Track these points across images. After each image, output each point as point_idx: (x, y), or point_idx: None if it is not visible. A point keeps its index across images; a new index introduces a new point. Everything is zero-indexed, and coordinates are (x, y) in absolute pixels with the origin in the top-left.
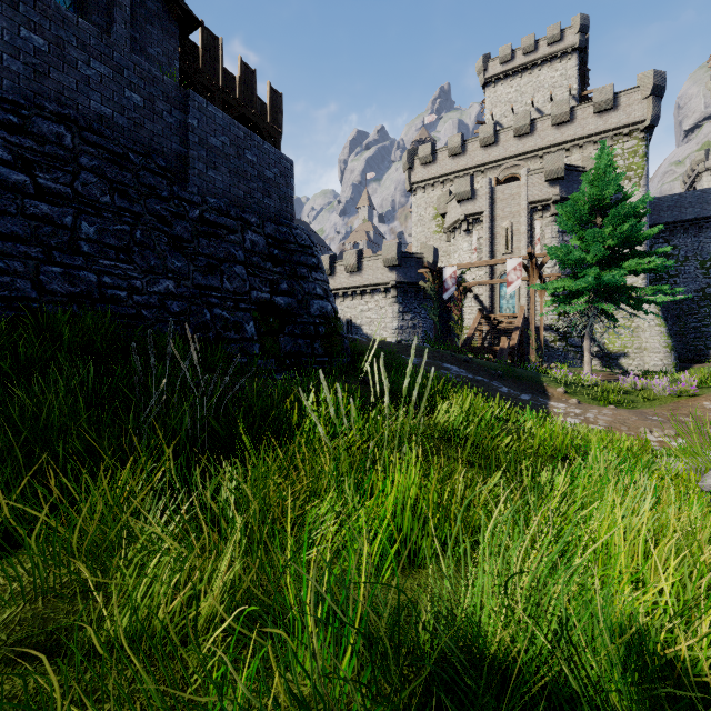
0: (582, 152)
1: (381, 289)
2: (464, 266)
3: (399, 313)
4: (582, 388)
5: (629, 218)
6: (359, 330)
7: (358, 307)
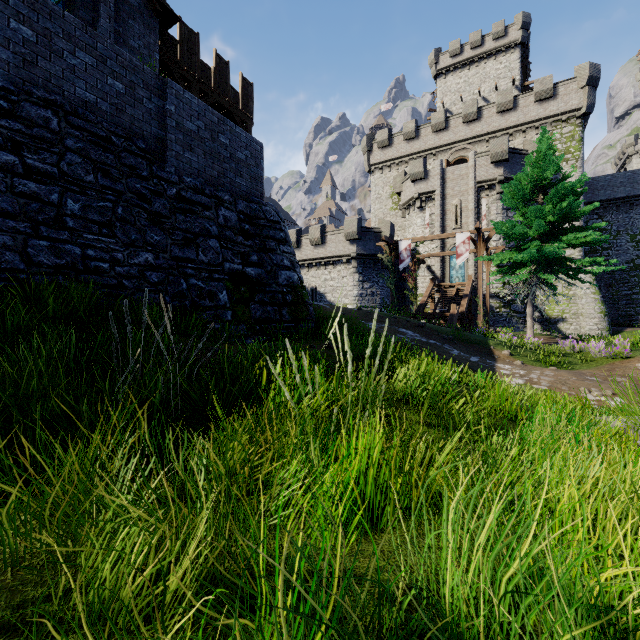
0: (524, 137)
1: (343, 260)
2: (418, 239)
3: (359, 282)
4: (526, 350)
5: (568, 196)
6: (323, 297)
7: (322, 276)
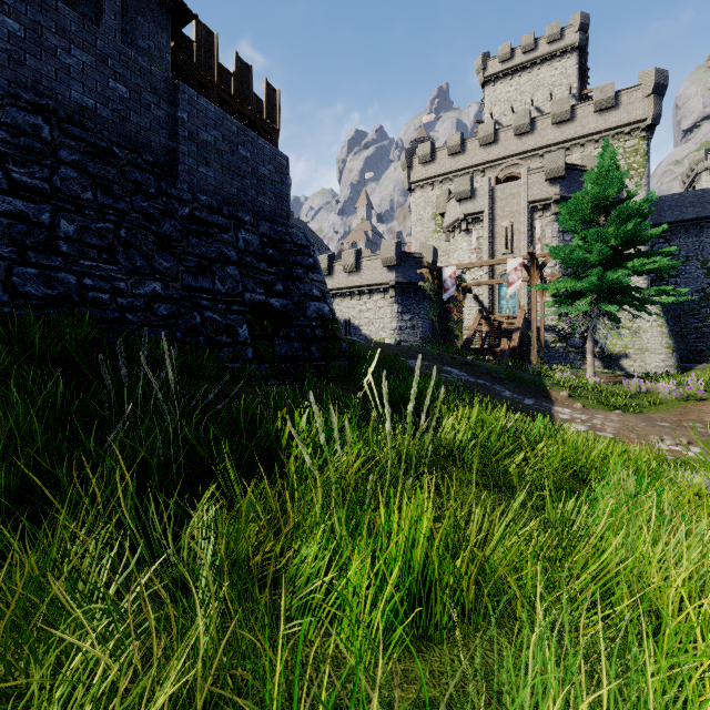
0: (583, 151)
1: (380, 289)
2: (464, 266)
3: (398, 314)
4: (586, 391)
5: (633, 217)
6: (357, 331)
7: (356, 307)
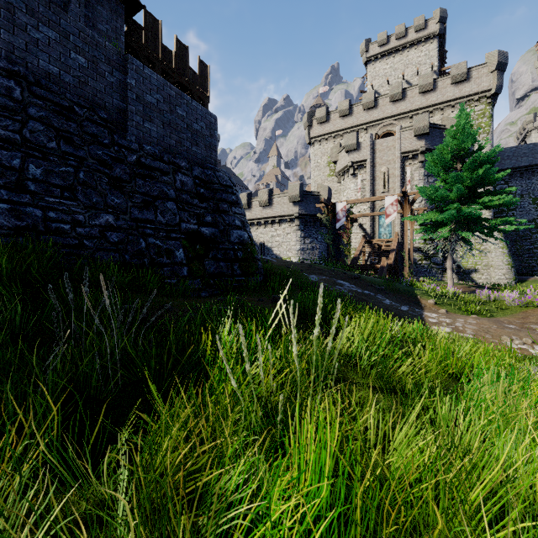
0: (442, 114)
1: (287, 219)
2: (352, 201)
3: (301, 238)
4: (448, 299)
5: (483, 164)
6: (270, 251)
7: (269, 233)
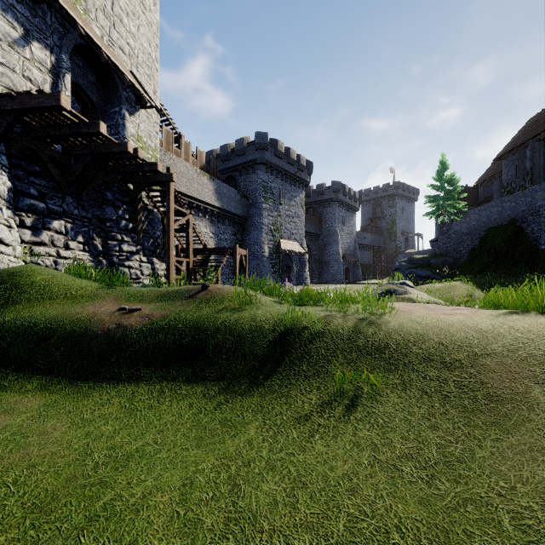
0: None
1: None
2: None
3: None
4: None
5: None
6: None
7: None
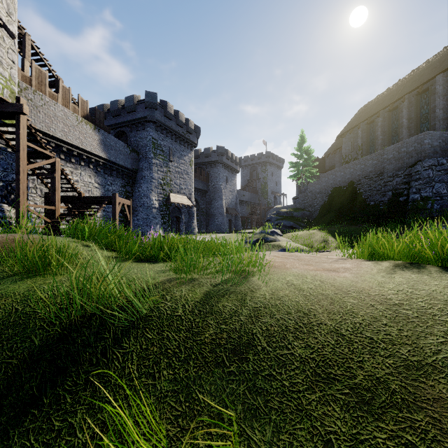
0: None
1: None
2: None
3: None
4: None
5: None
6: None
7: None
